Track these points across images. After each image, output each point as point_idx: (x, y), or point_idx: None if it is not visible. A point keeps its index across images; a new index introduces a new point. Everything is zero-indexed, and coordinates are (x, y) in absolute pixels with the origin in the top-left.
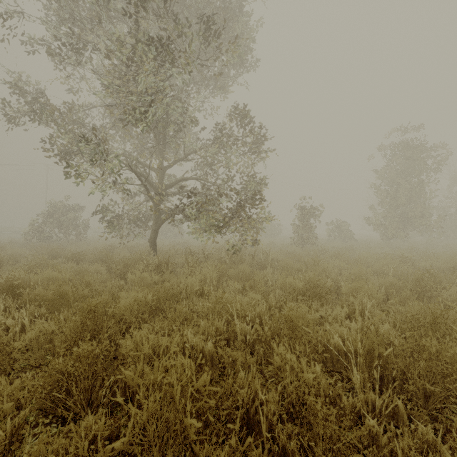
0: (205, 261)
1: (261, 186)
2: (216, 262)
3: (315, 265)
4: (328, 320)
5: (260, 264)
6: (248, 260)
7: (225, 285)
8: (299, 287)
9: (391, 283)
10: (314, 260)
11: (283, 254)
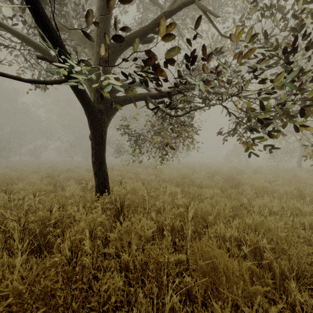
0: None
1: None
2: None
3: None
4: None
5: None
6: None
7: None
8: None
9: None
10: None
11: None
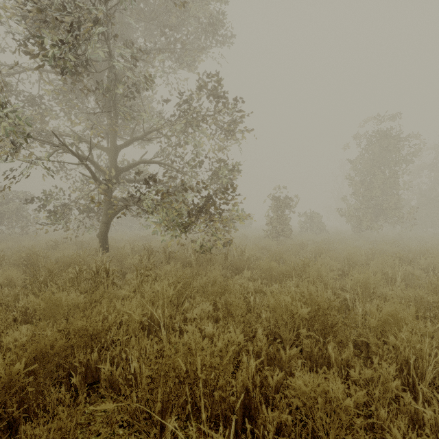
0: (166, 262)
1: (234, 172)
2: (179, 265)
3: (306, 268)
4: (374, 396)
5: (235, 265)
6: (219, 261)
7: (187, 304)
8: (302, 315)
9: (404, 291)
10: (304, 262)
11: (258, 250)
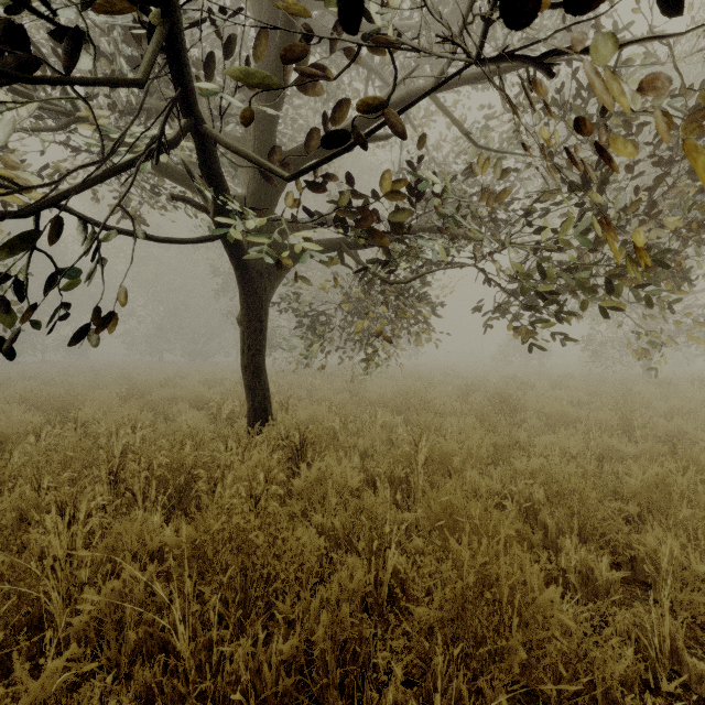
0: None
1: None
2: None
3: None
4: None
5: None
6: None
7: None
8: None
9: None
10: None
11: None
